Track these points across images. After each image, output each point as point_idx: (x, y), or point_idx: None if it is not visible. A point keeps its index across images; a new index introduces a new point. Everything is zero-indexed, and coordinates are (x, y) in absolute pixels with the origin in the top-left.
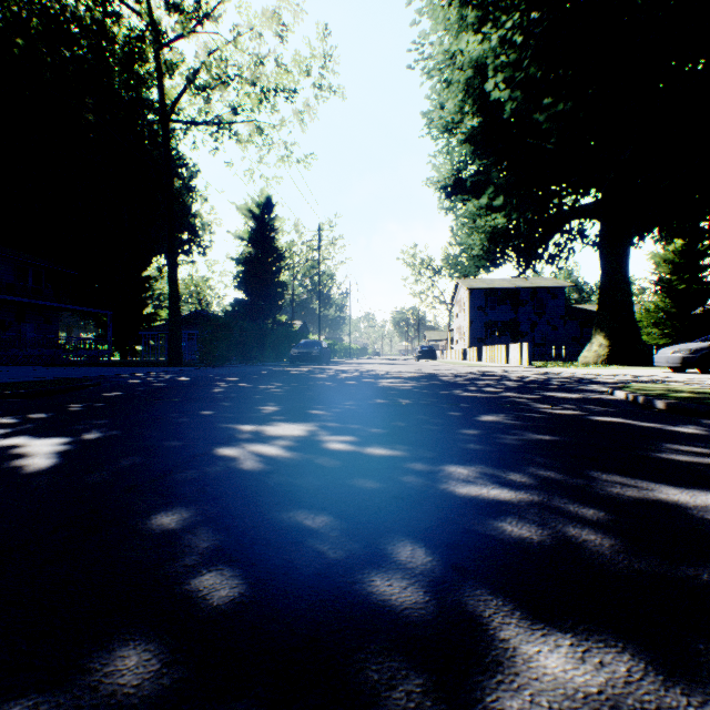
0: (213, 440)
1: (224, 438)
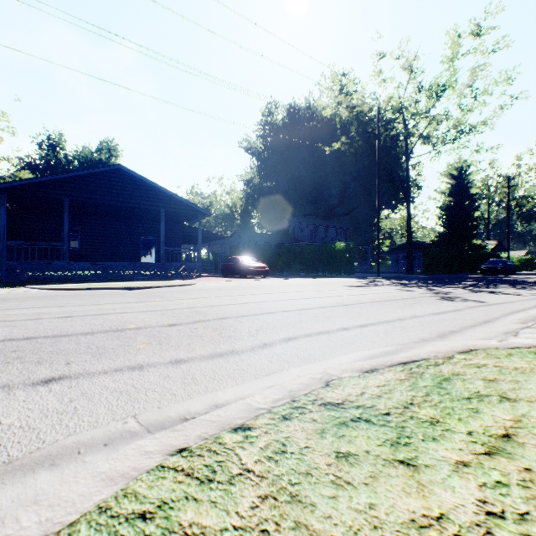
0: (457, 282)
1: (459, 282)
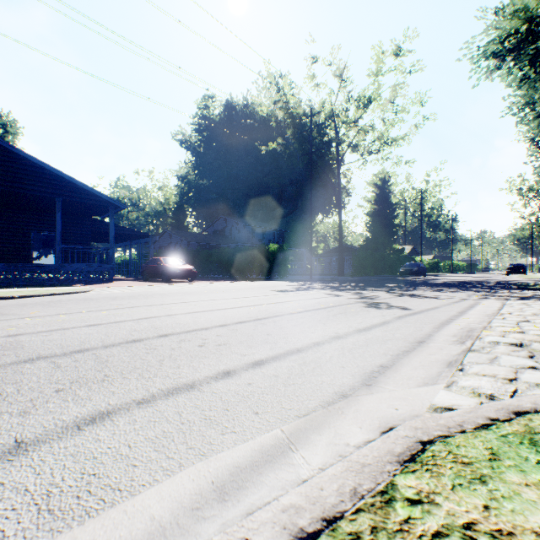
0: (381, 285)
1: (383, 285)
